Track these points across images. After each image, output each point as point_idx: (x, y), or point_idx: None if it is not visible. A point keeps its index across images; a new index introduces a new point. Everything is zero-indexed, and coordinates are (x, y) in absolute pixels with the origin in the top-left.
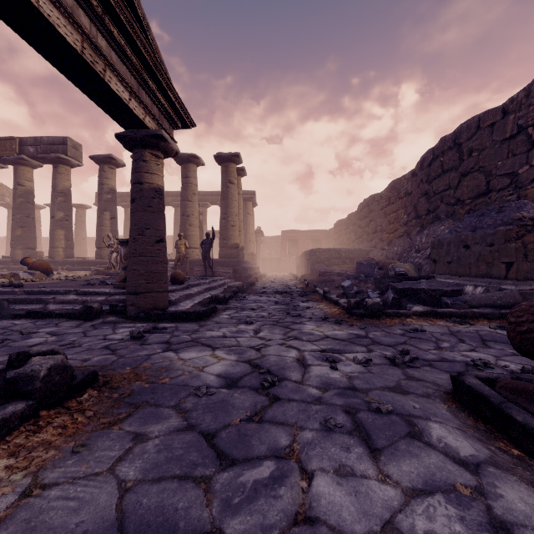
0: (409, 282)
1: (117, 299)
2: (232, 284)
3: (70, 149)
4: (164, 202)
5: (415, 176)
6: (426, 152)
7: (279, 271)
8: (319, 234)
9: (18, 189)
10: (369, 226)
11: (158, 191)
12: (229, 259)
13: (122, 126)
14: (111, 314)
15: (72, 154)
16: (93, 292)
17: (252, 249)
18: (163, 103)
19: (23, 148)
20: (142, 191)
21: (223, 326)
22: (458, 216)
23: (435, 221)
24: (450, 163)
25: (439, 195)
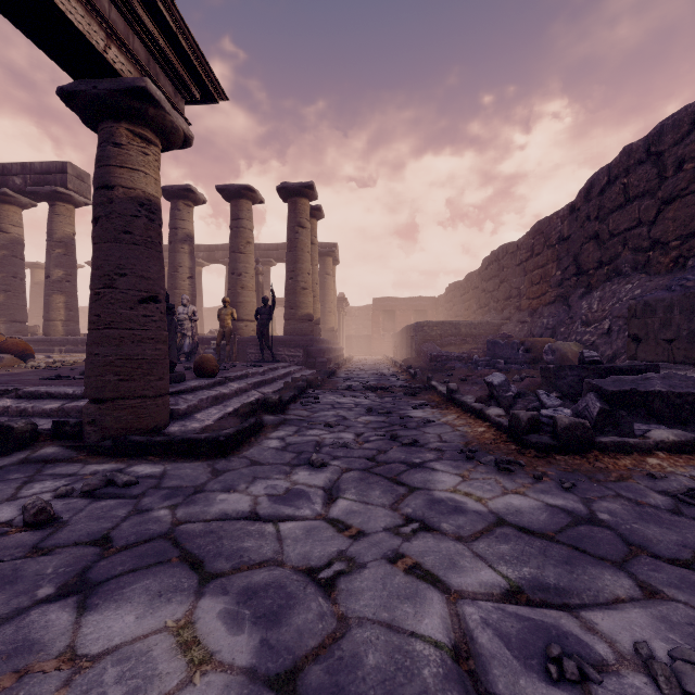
0: (624, 378)
1: (79, 408)
2: (301, 373)
3: (72, 180)
4: (212, 258)
5: (575, 212)
6: (596, 172)
7: (369, 353)
8: (424, 302)
9: (0, 238)
10: (499, 289)
11: (147, 205)
12: (299, 336)
13: (64, 69)
14: (54, 439)
15: (75, 187)
16: (45, 393)
17: (332, 323)
18: (152, 32)
19: (7, 179)
20: (111, 202)
21: (260, 475)
22: (656, 267)
23: (613, 277)
24: (640, 186)
25: (620, 237)
